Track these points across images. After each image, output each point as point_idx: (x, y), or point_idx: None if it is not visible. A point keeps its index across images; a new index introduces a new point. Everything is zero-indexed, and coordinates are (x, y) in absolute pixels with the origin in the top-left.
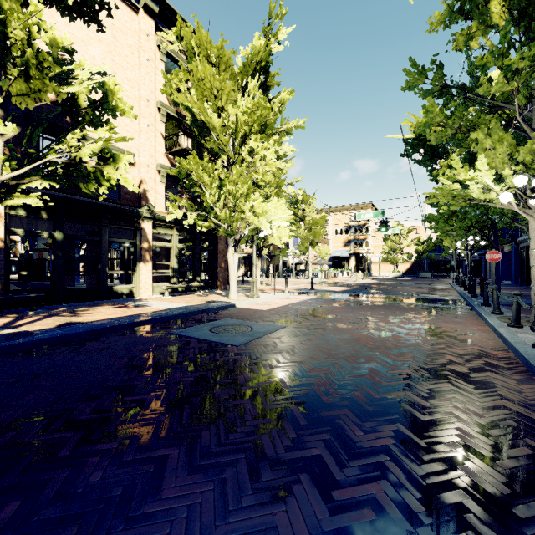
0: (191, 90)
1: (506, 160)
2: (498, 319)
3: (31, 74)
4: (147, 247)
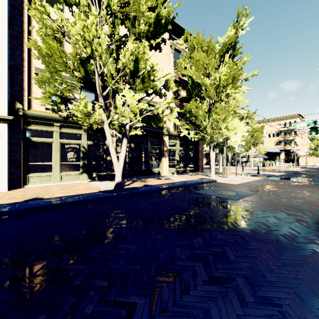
0: (192, 67)
1: None
2: None
3: (145, 81)
4: (166, 149)
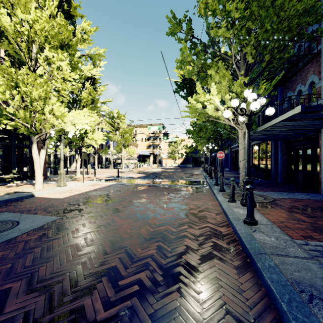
0: None
1: (227, 91)
2: (223, 196)
3: None
4: None
